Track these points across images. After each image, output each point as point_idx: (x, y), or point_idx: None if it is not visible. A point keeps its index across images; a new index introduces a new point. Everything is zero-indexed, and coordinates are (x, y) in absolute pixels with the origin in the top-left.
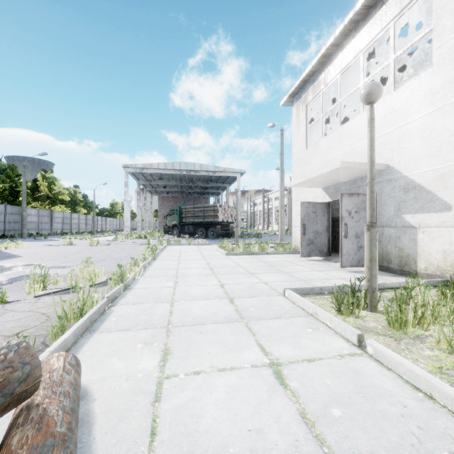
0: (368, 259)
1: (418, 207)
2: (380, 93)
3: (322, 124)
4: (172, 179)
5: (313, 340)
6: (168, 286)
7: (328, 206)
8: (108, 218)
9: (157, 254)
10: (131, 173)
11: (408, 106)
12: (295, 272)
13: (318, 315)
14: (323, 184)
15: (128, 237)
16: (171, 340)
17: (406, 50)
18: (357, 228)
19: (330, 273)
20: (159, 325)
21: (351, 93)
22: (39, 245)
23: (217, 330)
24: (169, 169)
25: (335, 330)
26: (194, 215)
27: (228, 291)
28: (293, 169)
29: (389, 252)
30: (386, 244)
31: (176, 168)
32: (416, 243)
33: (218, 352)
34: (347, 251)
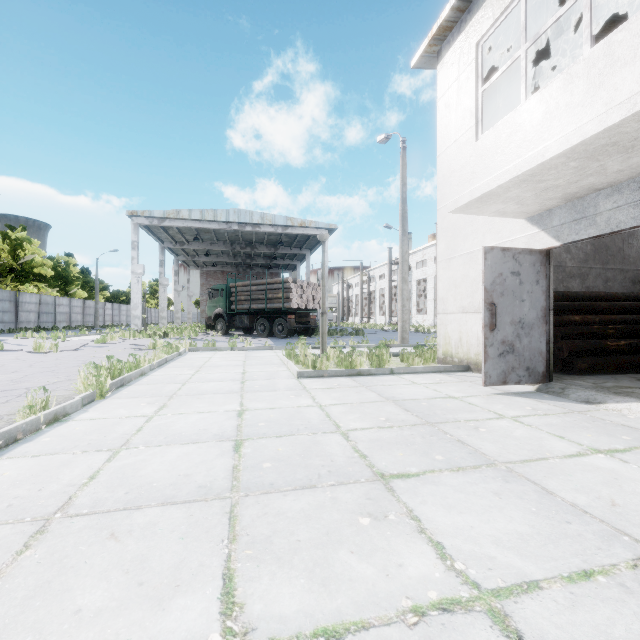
0: None
1: None
2: None
3: (525, 68)
4: (218, 240)
5: None
6: None
7: (545, 260)
8: (123, 306)
9: (138, 375)
10: (145, 227)
11: None
12: (533, 461)
13: None
14: (540, 202)
15: (136, 336)
16: None
17: None
18: None
19: None
20: None
21: None
22: None
23: None
24: (209, 220)
25: None
26: (249, 297)
27: None
28: (440, 194)
29: None
30: None
31: (220, 219)
32: None
33: None
34: None
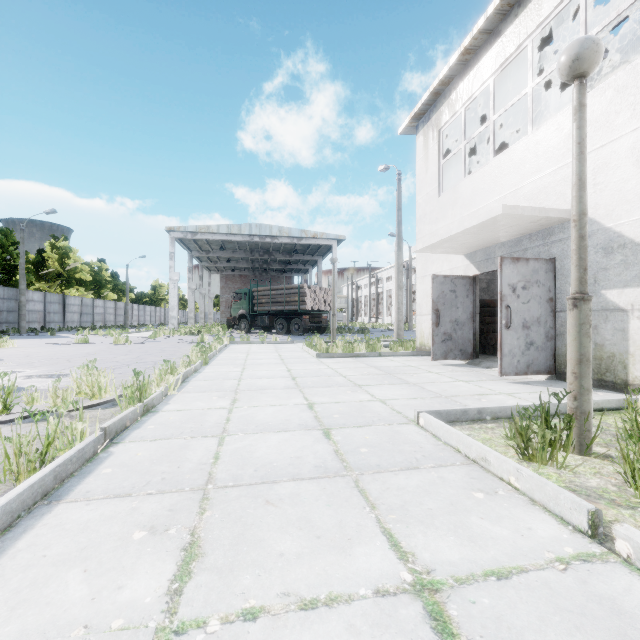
0: (575, 359)
1: (631, 277)
2: (598, 57)
3: (464, 157)
4: (239, 249)
5: (492, 520)
6: (220, 408)
7: (473, 282)
8: (148, 307)
9: (212, 356)
10: (179, 240)
11: (613, 113)
12: (427, 383)
13: (490, 463)
14: (466, 248)
15: (174, 333)
16: (206, 521)
17: (607, 26)
18: (525, 313)
19: (485, 385)
20: (190, 486)
21: (512, 105)
22: (39, 343)
23: (300, 495)
24: (235, 233)
25: (531, 497)
26: (270, 300)
27: (321, 416)
28: (418, 229)
29: None
30: None
31: (244, 232)
32: (627, 336)
33: (300, 553)
34: (511, 350)
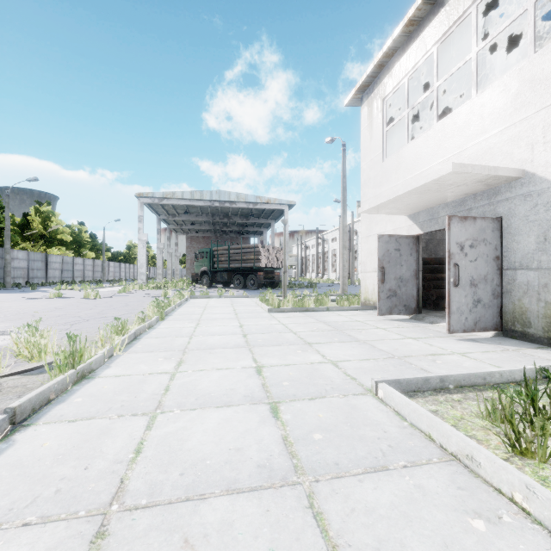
0: None
1: None
2: None
3: (407, 123)
4: (202, 213)
5: None
6: (162, 372)
7: (416, 241)
8: (122, 264)
9: (171, 310)
10: (148, 205)
11: None
12: (377, 340)
13: (480, 465)
14: (410, 209)
15: (143, 288)
16: None
17: None
18: (472, 270)
19: (434, 343)
20: (88, 506)
21: (455, 71)
22: (16, 297)
23: (233, 526)
24: (197, 199)
25: None
26: (228, 258)
27: (269, 384)
28: (362, 193)
29: (527, 309)
30: (520, 296)
31: (205, 198)
32: None
33: None
34: (459, 307)
